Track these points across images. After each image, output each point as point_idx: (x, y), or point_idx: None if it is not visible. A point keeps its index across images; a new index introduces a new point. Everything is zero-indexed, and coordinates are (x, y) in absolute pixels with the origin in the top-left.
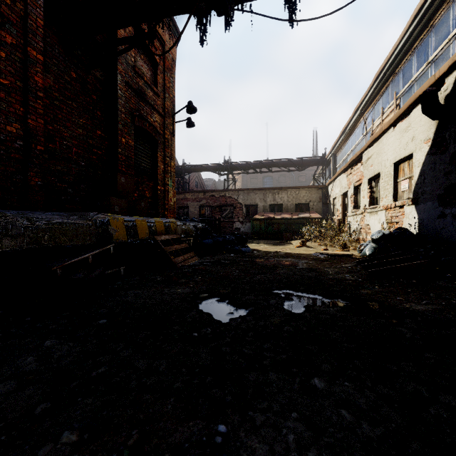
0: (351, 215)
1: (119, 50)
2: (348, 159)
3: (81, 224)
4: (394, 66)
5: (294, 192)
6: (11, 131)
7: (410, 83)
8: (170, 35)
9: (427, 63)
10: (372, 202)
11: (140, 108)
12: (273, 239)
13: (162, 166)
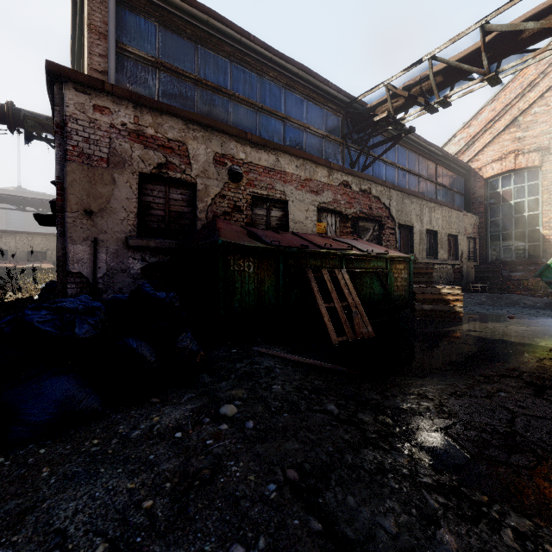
0: None
1: None
2: None
3: None
4: None
5: (26, 237)
6: None
7: None
8: None
9: None
10: None
11: None
12: None
13: None
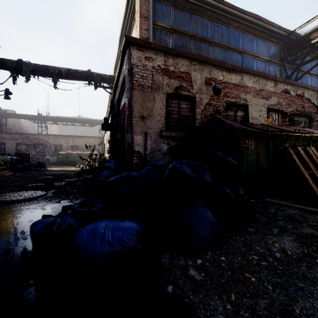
0: (105, 153)
1: None
2: None
3: None
4: None
5: (86, 139)
6: None
7: None
8: None
9: None
10: None
11: None
12: (71, 165)
13: None
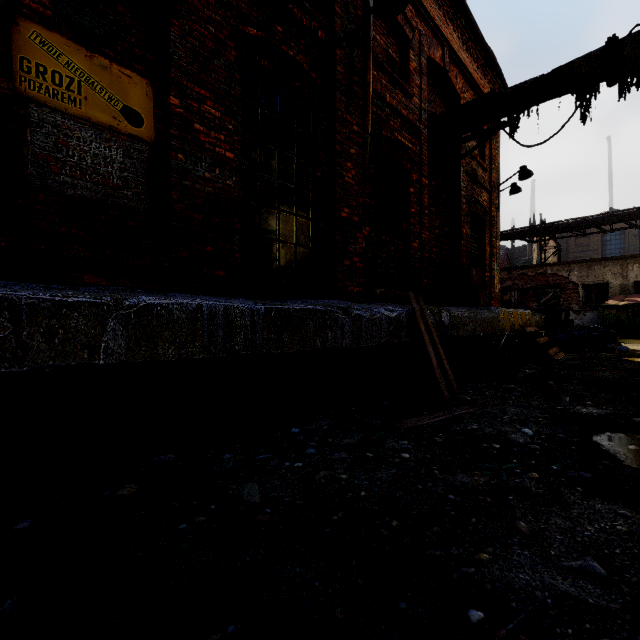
0: None
1: (472, 148)
2: None
3: (494, 317)
4: None
5: None
6: (415, 246)
7: None
8: None
9: None
10: None
11: (473, 193)
12: None
13: (488, 249)
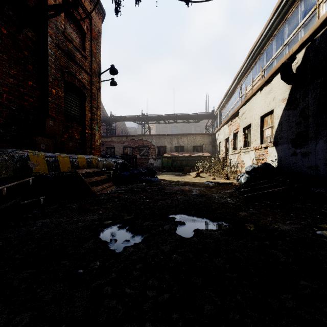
0: (231, 154)
1: (47, 15)
2: (229, 114)
3: None
4: (260, 48)
5: (192, 137)
6: None
7: (271, 60)
8: (96, 12)
9: (283, 46)
10: (245, 145)
11: (69, 66)
12: (177, 171)
13: (90, 114)
